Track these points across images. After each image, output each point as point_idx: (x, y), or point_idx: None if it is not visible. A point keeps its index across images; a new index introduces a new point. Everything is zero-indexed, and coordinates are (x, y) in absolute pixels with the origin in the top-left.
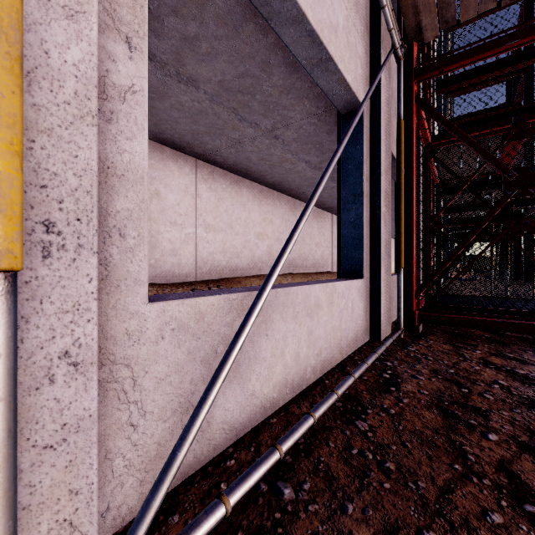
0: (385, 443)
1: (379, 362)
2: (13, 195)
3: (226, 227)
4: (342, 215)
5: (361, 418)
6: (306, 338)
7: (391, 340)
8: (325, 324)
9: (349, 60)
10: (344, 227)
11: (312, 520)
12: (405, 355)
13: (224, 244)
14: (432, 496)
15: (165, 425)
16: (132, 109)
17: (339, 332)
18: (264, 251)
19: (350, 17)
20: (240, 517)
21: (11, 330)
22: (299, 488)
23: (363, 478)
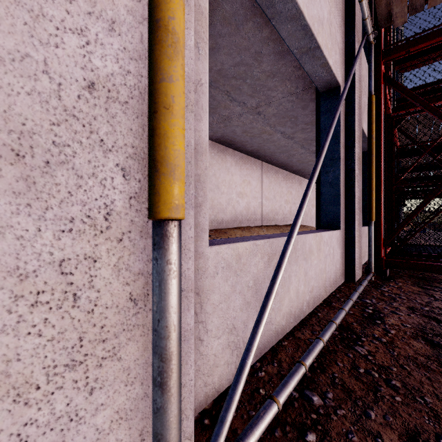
0: (386, 365)
1: (359, 299)
2: (183, 165)
3: (214, 188)
4: (321, 176)
5: (358, 344)
6: (303, 278)
7: (366, 282)
8: (315, 267)
9: (331, 47)
10: (323, 187)
11: (343, 421)
12: (380, 294)
13: (213, 201)
14: (441, 410)
15: (219, 341)
16: (200, 98)
17: (324, 274)
18: (244, 207)
19: (332, 11)
20: (283, 415)
21: (180, 262)
22: (324, 396)
23: (375, 392)
